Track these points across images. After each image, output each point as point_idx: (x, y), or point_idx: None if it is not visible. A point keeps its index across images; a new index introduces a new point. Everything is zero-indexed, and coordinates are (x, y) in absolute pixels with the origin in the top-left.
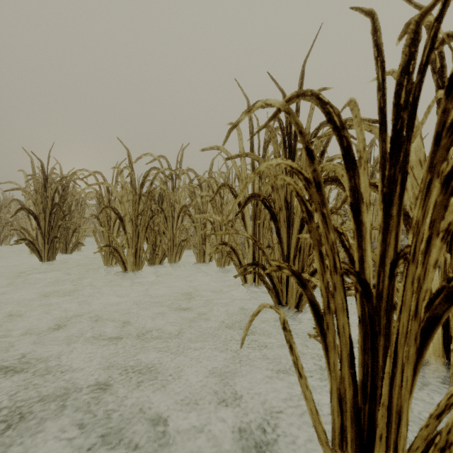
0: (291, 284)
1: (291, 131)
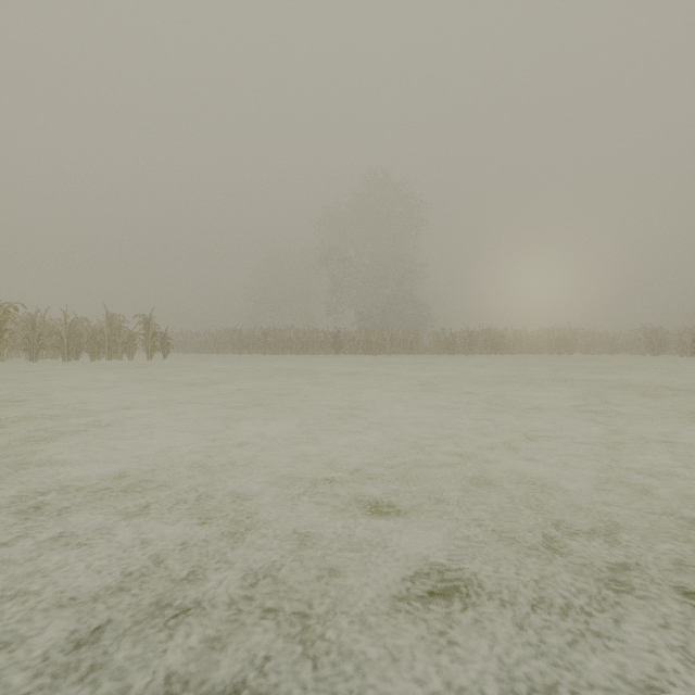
0: None
1: None
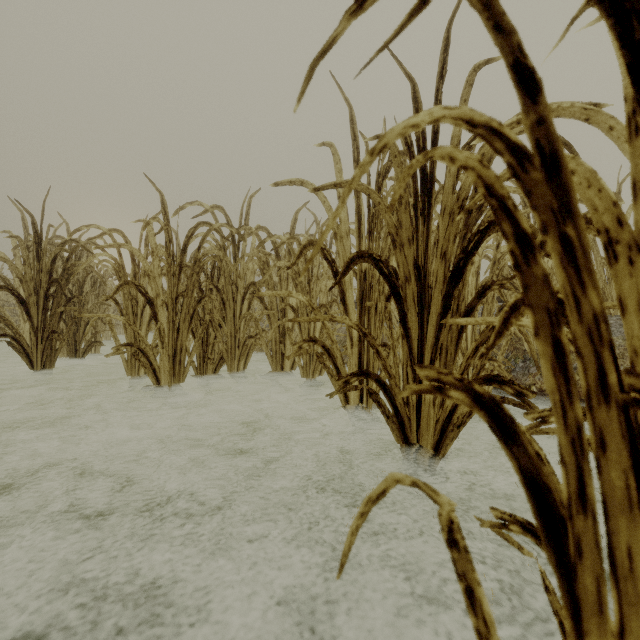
0: (425, 409)
1: (425, 146)
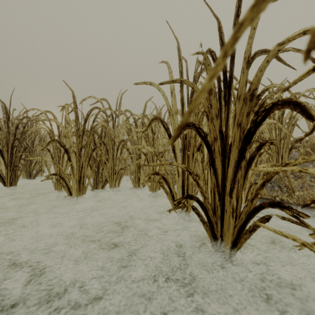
0: (227, 218)
1: None
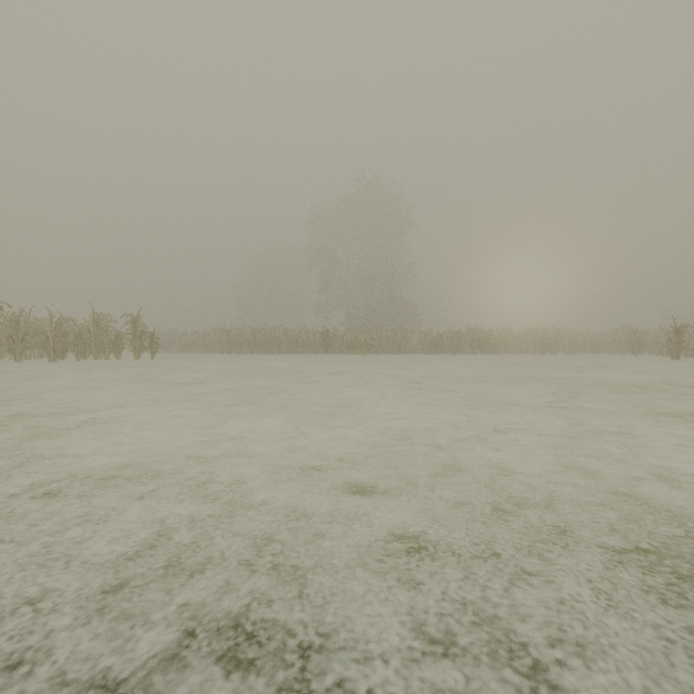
0: None
1: None
